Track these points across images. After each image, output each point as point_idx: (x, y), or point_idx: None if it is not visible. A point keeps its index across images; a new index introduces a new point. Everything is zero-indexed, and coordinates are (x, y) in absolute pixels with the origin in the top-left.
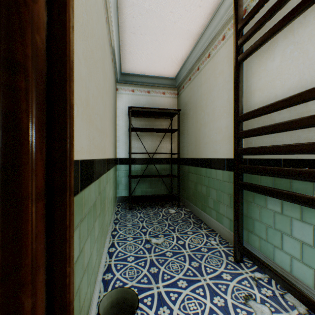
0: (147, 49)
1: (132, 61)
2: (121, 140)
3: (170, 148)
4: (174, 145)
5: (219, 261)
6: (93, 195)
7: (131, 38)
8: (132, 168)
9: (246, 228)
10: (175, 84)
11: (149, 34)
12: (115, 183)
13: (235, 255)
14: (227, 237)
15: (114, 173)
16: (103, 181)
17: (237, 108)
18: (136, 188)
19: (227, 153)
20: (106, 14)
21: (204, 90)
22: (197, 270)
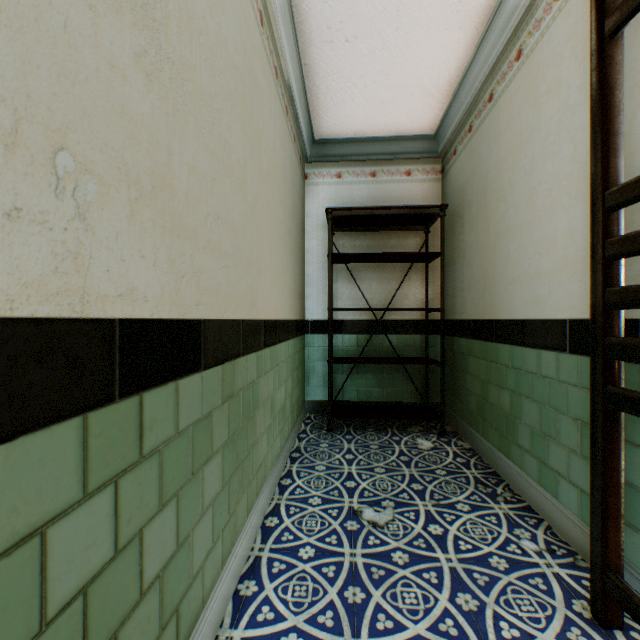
0: (364, 74)
1: (333, 109)
2: (315, 281)
3: (422, 298)
4: (433, 290)
5: (541, 609)
6: (193, 402)
7: (325, 54)
8: (336, 342)
9: (635, 527)
10: (437, 150)
11: (365, 36)
12: (301, 373)
13: (596, 603)
14: (572, 538)
15: (297, 353)
16: (246, 370)
17: (604, 170)
18: (346, 386)
19: (572, 305)
20: (257, 3)
21: (506, 146)
22: (471, 623)
